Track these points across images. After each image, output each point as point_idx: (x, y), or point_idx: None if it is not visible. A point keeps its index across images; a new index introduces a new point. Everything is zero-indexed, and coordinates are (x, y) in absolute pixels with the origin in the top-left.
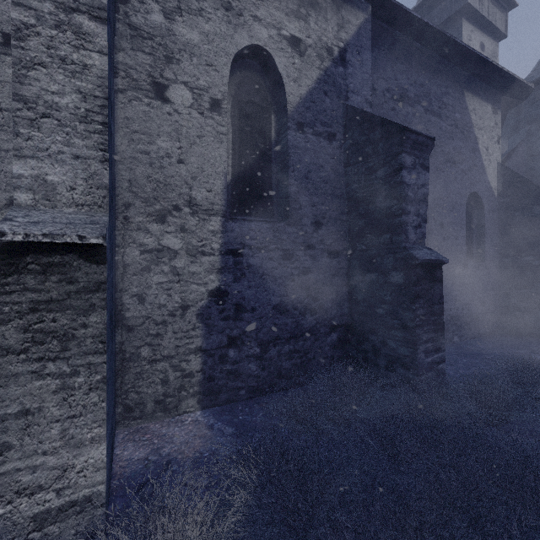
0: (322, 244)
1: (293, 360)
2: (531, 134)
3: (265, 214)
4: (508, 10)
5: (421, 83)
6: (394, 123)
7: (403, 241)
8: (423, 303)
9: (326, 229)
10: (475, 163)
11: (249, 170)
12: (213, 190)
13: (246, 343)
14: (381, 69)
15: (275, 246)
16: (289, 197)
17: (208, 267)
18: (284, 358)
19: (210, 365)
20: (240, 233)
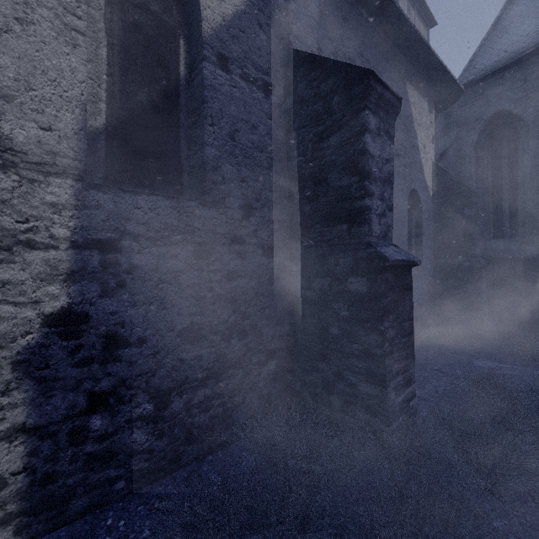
0: (256, 236)
1: (211, 411)
2: (460, 137)
3: (168, 188)
4: (429, 27)
5: (368, 58)
6: (354, 67)
7: (366, 234)
8: (392, 320)
9: (260, 215)
10: (415, 159)
11: (140, 115)
12: (56, 128)
13: (128, 400)
14: (328, 27)
15: (182, 237)
16: (206, 164)
17: (43, 270)
18: (197, 410)
19: (47, 454)
20: (114, 211)
